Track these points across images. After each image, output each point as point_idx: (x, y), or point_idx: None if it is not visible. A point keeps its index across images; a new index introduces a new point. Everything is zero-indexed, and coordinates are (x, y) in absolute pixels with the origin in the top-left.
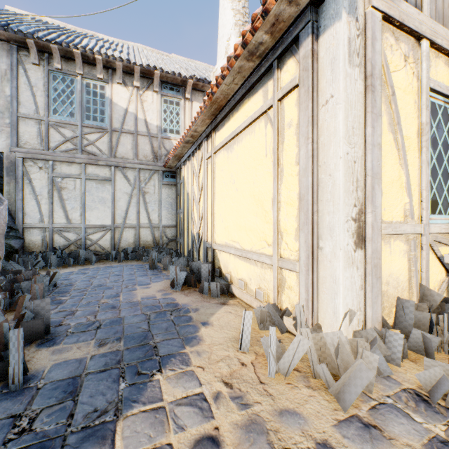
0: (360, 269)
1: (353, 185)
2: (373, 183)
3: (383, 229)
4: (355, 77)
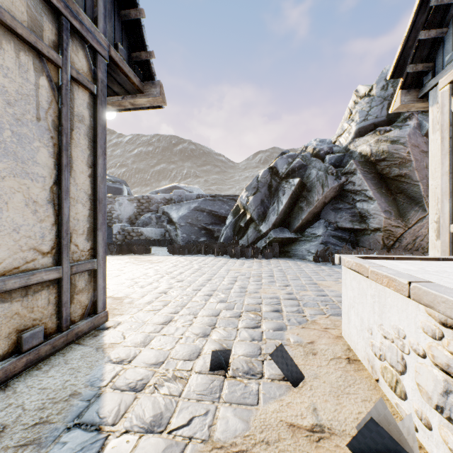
0: (440, 252)
1: (435, 202)
2: (442, 199)
3: (452, 228)
4: (436, 138)
